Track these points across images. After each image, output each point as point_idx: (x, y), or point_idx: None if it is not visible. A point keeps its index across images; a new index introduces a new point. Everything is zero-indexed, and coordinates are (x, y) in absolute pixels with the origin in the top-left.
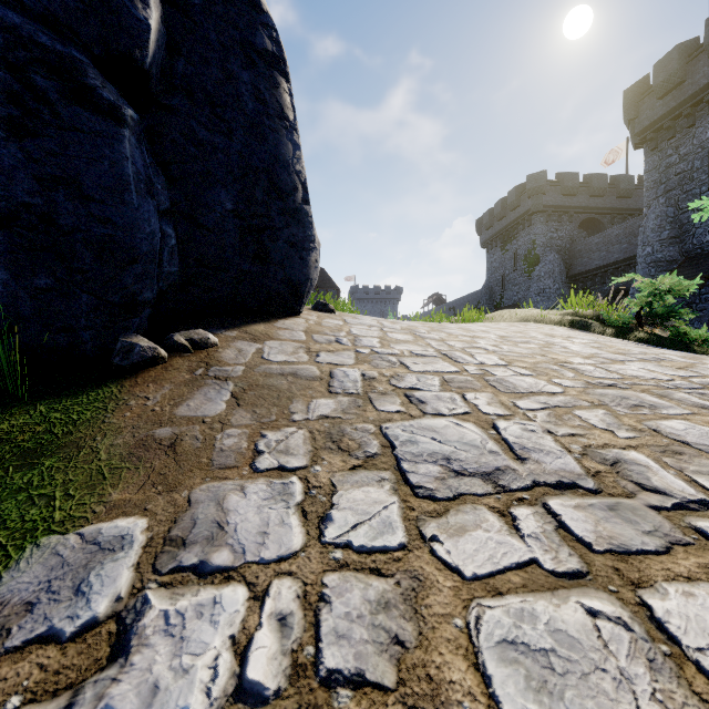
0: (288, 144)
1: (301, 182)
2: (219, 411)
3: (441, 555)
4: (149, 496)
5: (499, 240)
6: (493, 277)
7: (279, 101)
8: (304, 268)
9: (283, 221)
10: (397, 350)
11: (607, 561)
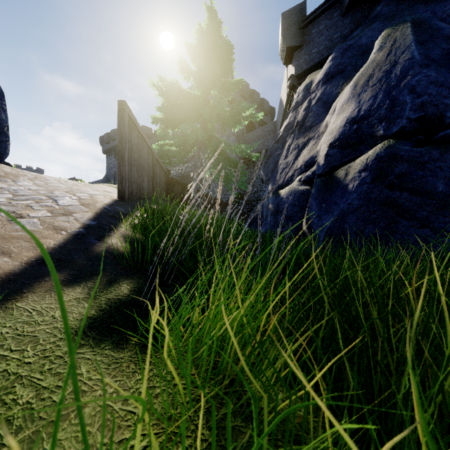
0: (4, 115)
1: (7, 125)
2: (4, 174)
3: (49, 184)
4: (4, 178)
5: (113, 152)
6: (110, 172)
7: (1, 103)
8: (5, 149)
9: (0, 135)
10: (42, 176)
11: (66, 185)
